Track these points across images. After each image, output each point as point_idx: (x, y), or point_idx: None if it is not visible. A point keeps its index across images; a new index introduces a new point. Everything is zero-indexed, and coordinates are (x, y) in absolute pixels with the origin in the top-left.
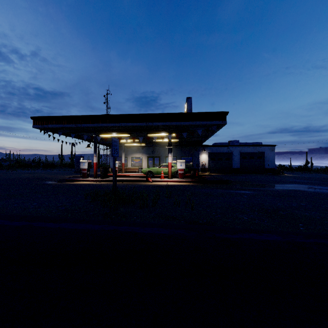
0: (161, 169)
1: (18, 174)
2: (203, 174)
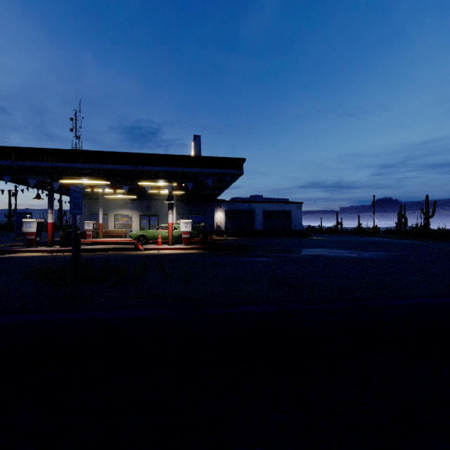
0: (159, 232)
1: None
2: (218, 238)
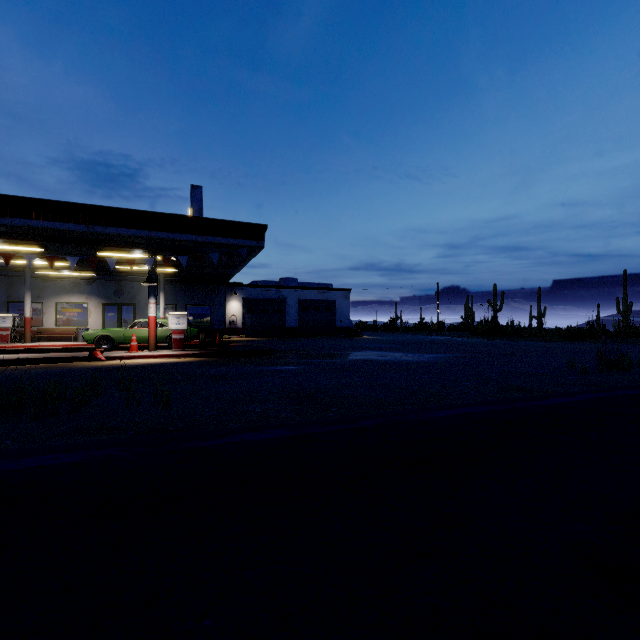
0: (134, 331)
1: None
2: (232, 340)
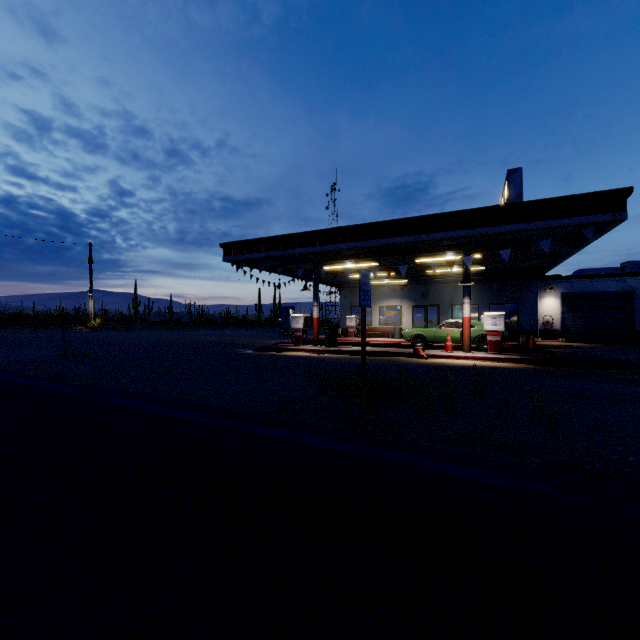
0: (443, 331)
1: (202, 336)
2: (548, 344)
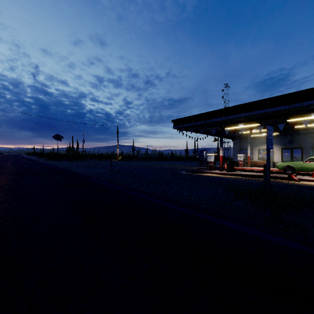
0: (308, 164)
1: (161, 164)
2: None
